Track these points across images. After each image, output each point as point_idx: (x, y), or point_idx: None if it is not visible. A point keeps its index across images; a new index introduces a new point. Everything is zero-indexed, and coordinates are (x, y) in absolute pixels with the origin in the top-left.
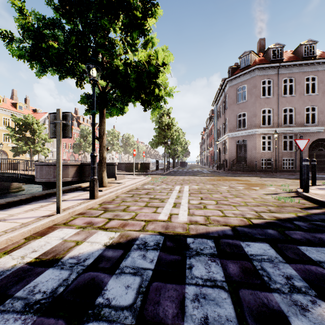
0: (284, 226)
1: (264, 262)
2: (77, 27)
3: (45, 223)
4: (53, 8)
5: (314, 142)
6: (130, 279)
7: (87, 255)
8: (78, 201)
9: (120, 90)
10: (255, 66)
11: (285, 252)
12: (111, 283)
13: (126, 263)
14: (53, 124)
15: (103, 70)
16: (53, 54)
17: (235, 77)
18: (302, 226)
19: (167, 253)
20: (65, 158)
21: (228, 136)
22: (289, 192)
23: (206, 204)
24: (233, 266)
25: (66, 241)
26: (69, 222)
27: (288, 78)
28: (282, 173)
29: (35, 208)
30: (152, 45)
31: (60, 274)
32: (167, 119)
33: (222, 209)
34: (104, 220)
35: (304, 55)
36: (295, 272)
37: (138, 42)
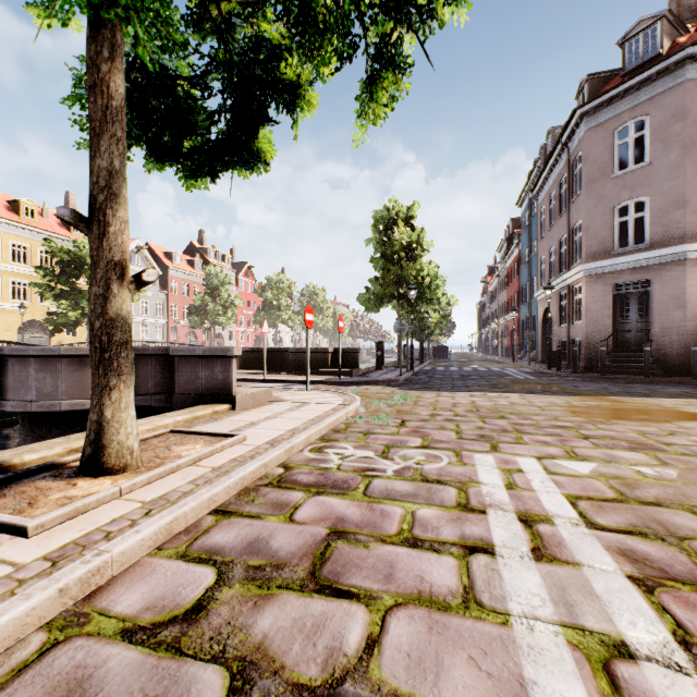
0: None
1: None
2: None
3: None
4: None
5: None
6: None
7: None
8: None
9: None
10: (682, 50)
11: None
12: None
13: None
14: None
15: None
16: None
17: (610, 100)
18: None
19: None
20: (176, 338)
21: (583, 272)
22: None
23: None
24: None
25: None
26: None
27: None
28: None
29: None
30: None
31: None
32: (406, 232)
33: None
34: None
35: None
36: None
37: None
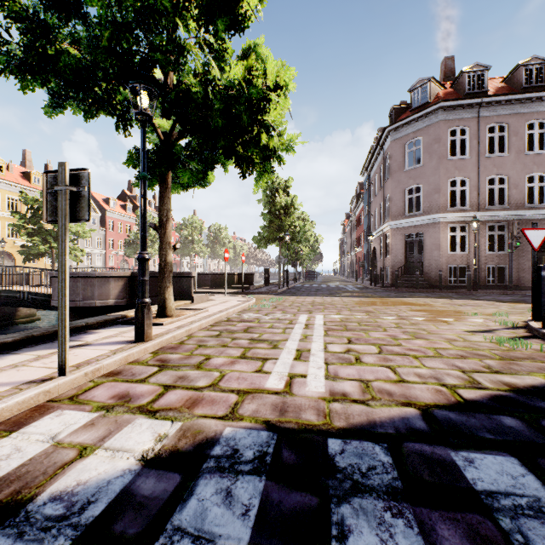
0: (534, 408)
1: (525, 518)
2: (113, 14)
3: (27, 399)
4: None
5: None
6: None
7: (95, 489)
8: (112, 346)
9: (195, 135)
10: (437, 104)
11: None
12: None
13: (183, 518)
14: (52, 194)
15: (163, 98)
16: (66, 66)
17: (403, 125)
18: None
19: (283, 484)
20: (112, 265)
21: (390, 226)
22: (513, 327)
23: (360, 353)
24: (452, 534)
25: (59, 447)
26: (82, 393)
27: (496, 125)
28: (486, 291)
29: (22, 362)
30: (256, 60)
31: None
32: (284, 198)
33: (393, 364)
34: (155, 390)
35: (526, 84)
36: None
37: (231, 53)
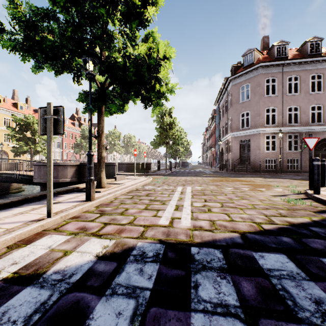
0: (300, 233)
1: (284, 279)
2: (73, 18)
3: (32, 229)
4: (48, 0)
5: (319, 142)
6: (123, 302)
7: (75, 268)
8: (73, 203)
9: (118, 85)
10: (258, 64)
11: (307, 266)
12: (99, 308)
13: (120, 280)
14: (43, 120)
15: (101, 64)
16: (47, 47)
17: (239, 76)
18: (320, 232)
19: (168, 266)
20: (66, 158)
21: (231, 136)
22: (298, 193)
23: (210, 207)
24: (248, 285)
25: (53, 251)
26: (60, 227)
27: (292, 77)
28: (286, 173)
29: (25, 211)
30: (152, 40)
31: (39, 295)
32: (168, 119)
33: (228, 212)
34: (99, 225)
35: (310, 53)
36: (325, 294)
37: (138, 37)
